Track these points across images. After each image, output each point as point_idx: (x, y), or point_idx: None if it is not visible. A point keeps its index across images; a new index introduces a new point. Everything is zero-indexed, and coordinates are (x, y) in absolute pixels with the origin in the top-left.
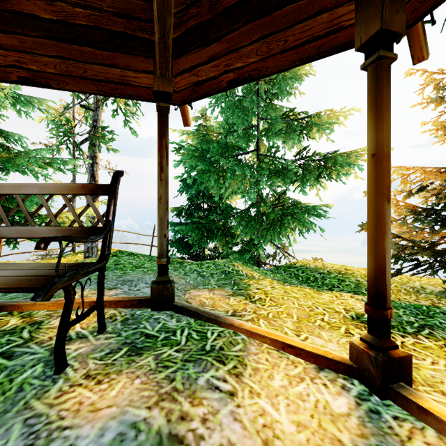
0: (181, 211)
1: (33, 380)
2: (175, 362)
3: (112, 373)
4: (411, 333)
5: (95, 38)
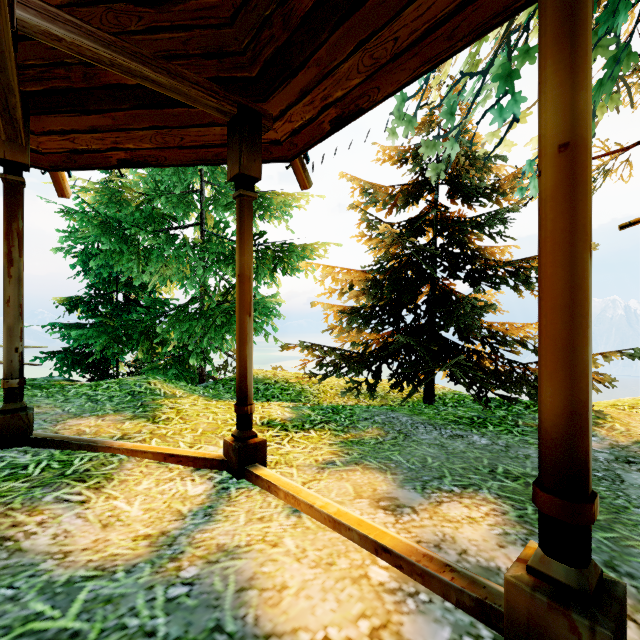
0: (76, 304)
1: None
2: (18, 491)
3: None
4: (306, 429)
5: None
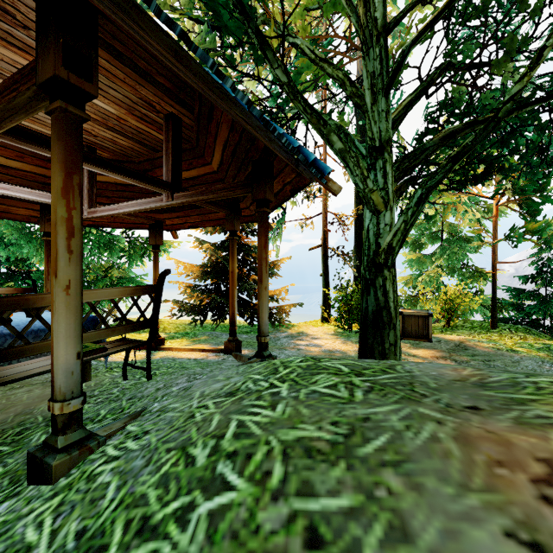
0: None
1: None
2: None
3: None
4: (175, 339)
5: None
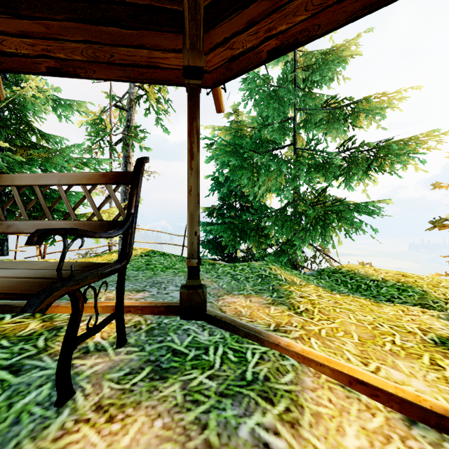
0: (213, 211)
1: (34, 408)
2: (208, 396)
3: (128, 406)
4: None
5: (120, 16)
